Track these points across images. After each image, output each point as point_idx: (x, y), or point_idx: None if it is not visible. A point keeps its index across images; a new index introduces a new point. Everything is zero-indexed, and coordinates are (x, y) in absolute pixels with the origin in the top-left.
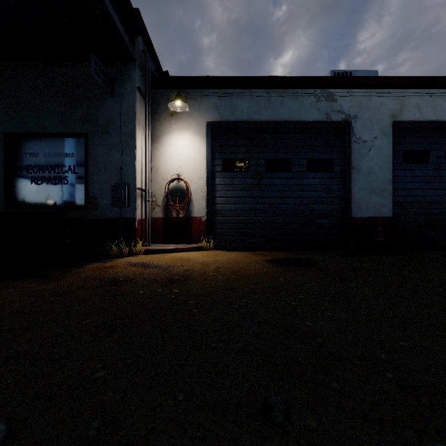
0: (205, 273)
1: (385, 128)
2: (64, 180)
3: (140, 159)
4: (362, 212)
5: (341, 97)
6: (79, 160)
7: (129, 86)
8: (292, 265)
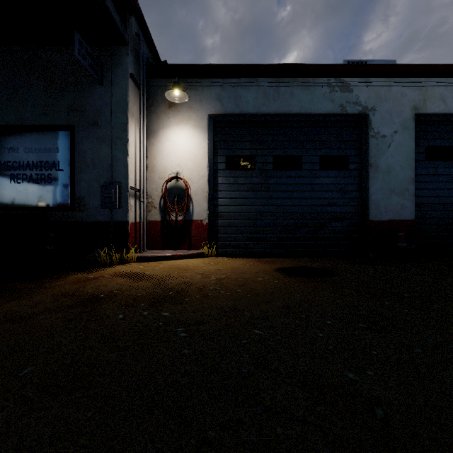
0: (205, 287)
1: (406, 121)
2: (47, 179)
3: (133, 155)
4: (381, 215)
5: (357, 87)
6: (65, 156)
7: (121, 72)
8: (306, 275)
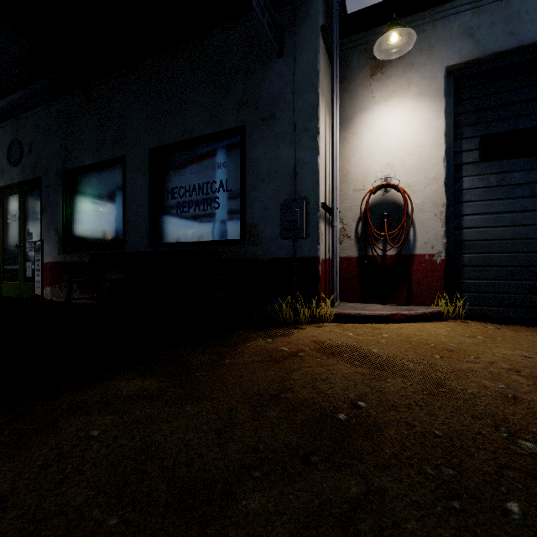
0: None
1: None
2: (214, 204)
3: (323, 155)
4: None
5: None
6: (233, 171)
7: (308, 29)
8: None
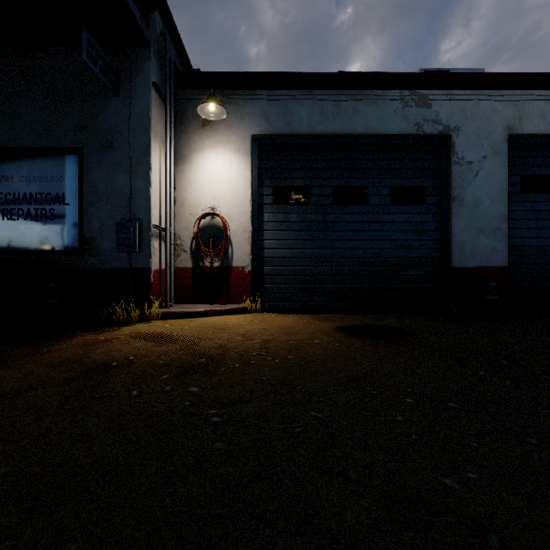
0: (246, 352)
1: (497, 144)
2: (49, 215)
3: (157, 185)
4: (466, 260)
5: (437, 102)
6: (71, 186)
7: (142, 81)
8: (374, 336)
